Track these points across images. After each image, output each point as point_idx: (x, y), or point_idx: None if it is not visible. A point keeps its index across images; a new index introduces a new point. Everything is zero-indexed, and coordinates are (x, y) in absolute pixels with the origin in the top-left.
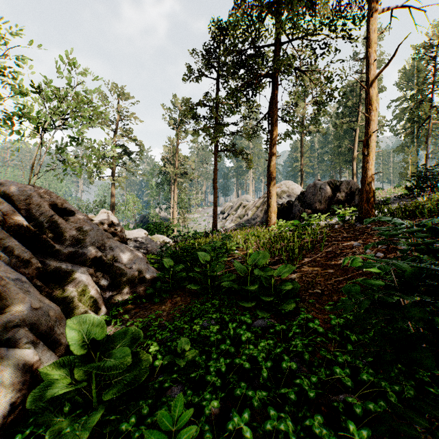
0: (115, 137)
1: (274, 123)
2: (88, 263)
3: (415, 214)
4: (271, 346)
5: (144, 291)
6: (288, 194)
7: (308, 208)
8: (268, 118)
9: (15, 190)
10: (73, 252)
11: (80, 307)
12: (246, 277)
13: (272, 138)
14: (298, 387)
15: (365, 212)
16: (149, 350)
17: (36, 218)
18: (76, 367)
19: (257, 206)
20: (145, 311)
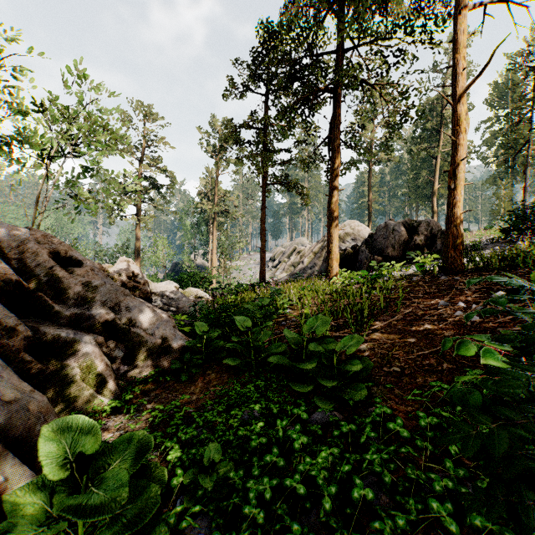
0: (141, 167)
1: (335, 149)
2: (96, 329)
3: (515, 263)
4: (336, 457)
5: (169, 364)
6: (353, 237)
7: (378, 254)
8: (329, 143)
9: (5, 234)
10: (77, 314)
11: (83, 389)
12: (301, 349)
13: (334, 167)
14: (377, 532)
15: (451, 261)
16: (167, 458)
17: (31, 270)
18: (57, 493)
19: (315, 251)
20: (169, 393)
